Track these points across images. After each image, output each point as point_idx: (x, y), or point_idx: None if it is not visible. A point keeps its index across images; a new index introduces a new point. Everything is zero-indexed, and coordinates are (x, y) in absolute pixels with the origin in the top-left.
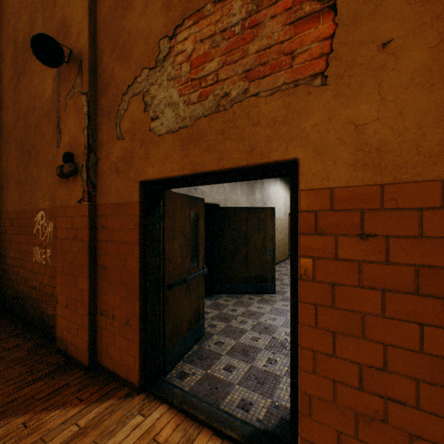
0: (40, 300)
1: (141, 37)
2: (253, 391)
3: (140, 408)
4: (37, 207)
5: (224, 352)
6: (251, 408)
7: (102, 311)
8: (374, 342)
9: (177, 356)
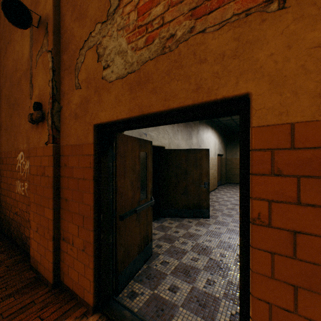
0: (20, 223)
1: None
2: (195, 315)
3: None
4: (18, 148)
5: (169, 272)
6: None
7: (64, 237)
8: None
9: (129, 277)
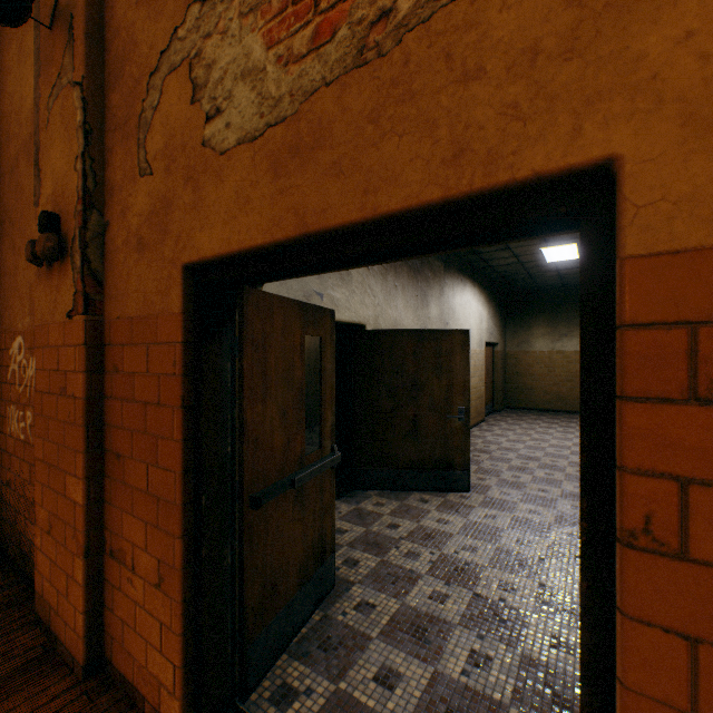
0: (17, 508)
1: None
2: None
3: None
4: (13, 328)
5: (375, 632)
6: None
7: (113, 548)
8: None
9: (275, 648)
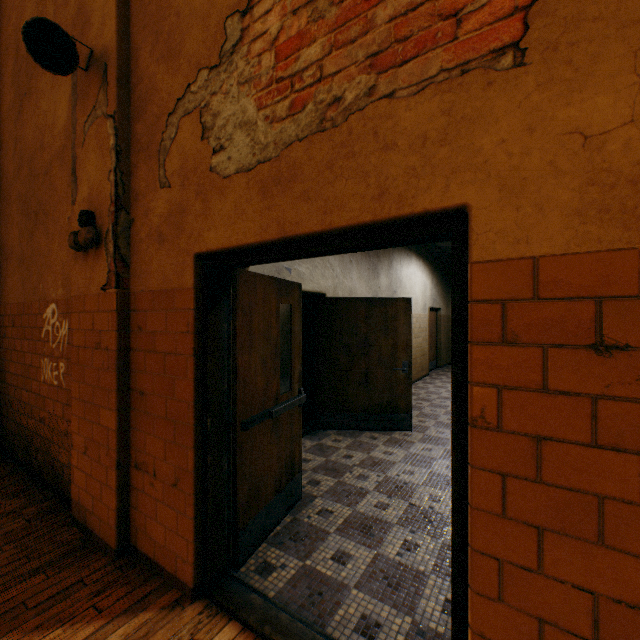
0: (51, 439)
1: (197, 18)
2: (381, 601)
3: (194, 629)
4: (47, 297)
5: (333, 529)
6: (378, 633)
7: (138, 462)
8: (624, 554)
9: (258, 536)
